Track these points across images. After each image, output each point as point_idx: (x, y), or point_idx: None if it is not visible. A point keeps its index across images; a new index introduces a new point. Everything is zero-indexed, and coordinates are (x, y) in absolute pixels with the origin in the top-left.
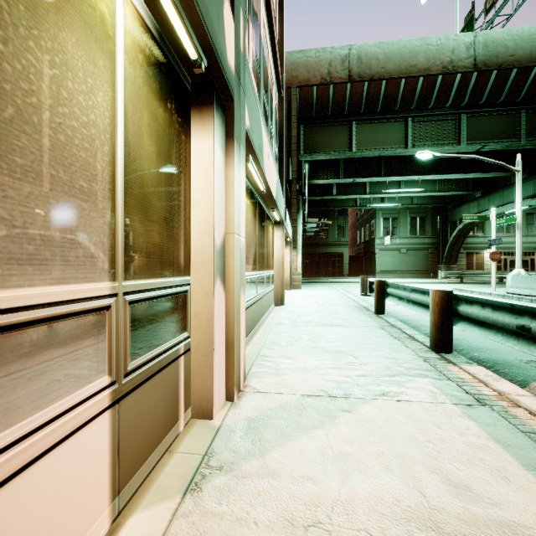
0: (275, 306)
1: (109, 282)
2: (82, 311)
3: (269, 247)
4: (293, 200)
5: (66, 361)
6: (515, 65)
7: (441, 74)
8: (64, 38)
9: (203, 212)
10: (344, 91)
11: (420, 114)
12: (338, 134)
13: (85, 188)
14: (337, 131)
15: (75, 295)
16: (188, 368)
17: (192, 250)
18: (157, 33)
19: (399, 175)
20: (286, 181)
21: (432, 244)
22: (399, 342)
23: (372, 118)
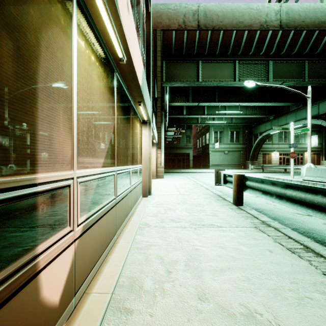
0: (142, 197)
1: None
2: None
3: (136, 142)
4: (158, 113)
5: None
6: (305, 28)
7: (259, 29)
8: None
9: None
10: (194, 37)
11: (243, 58)
12: (189, 69)
13: None
14: (189, 67)
15: None
16: None
17: None
18: None
19: (227, 102)
20: (153, 98)
21: (243, 148)
22: (306, 263)
23: (212, 59)
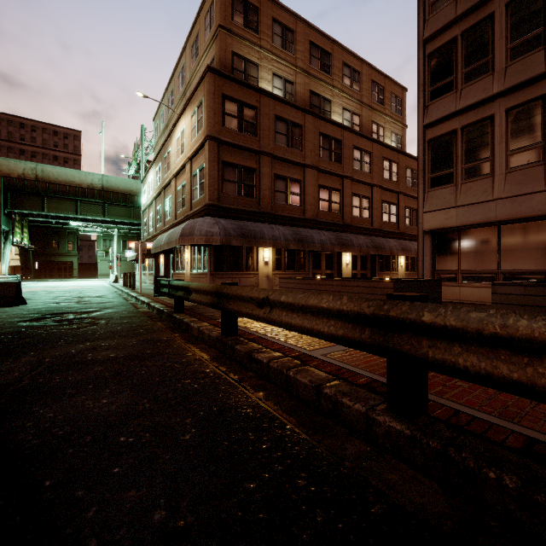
0: None
1: None
2: None
3: None
4: None
5: None
6: (120, 192)
7: (87, 188)
8: None
9: None
10: (35, 184)
11: (84, 199)
12: (35, 201)
13: None
14: (35, 200)
15: None
16: None
17: None
18: None
19: (90, 221)
20: None
21: None
22: None
23: (57, 196)
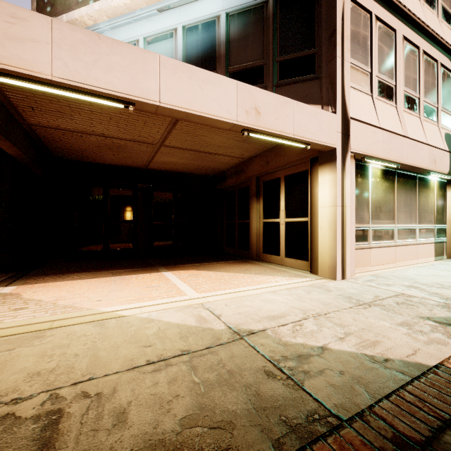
0: None
1: (434, 225)
2: (432, 228)
3: None
4: None
5: (430, 234)
6: None
7: None
8: (430, 195)
9: (450, 209)
10: None
11: None
12: None
13: (432, 212)
14: None
15: (431, 226)
16: (446, 246)
17: (447, 219)
18: (440, 178)
19: None
20: None
21: None
22: None
23: None
